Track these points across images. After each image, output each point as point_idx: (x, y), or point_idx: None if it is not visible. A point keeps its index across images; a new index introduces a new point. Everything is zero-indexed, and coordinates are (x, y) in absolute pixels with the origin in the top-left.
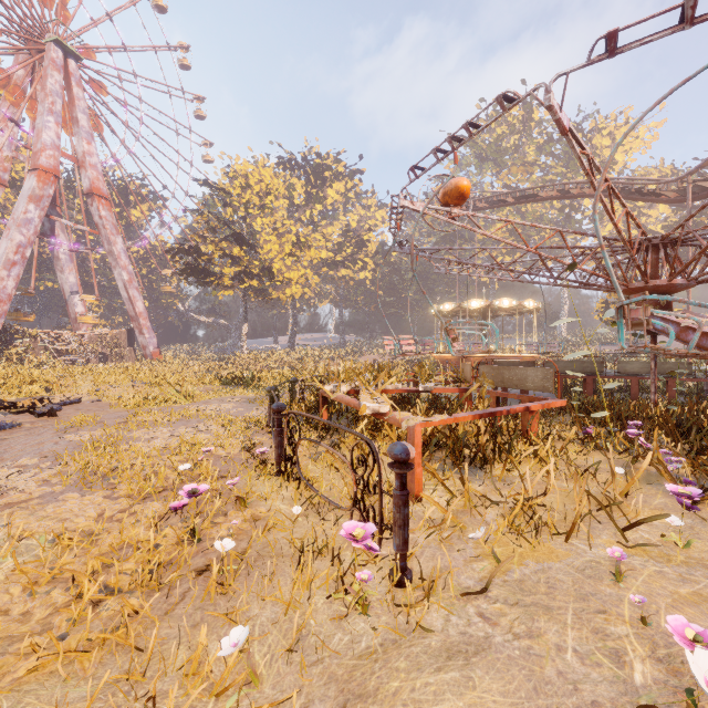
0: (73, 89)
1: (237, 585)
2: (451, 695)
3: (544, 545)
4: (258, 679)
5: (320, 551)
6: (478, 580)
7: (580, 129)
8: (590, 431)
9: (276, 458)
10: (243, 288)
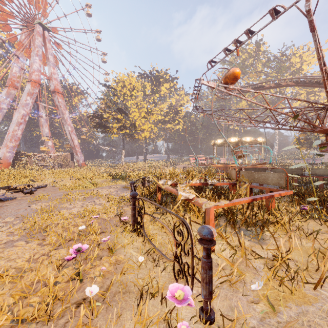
0: (47, 44)
1: (99, 318)
2: None
3: (299, 291)
4: None
5: (153, 295)
6: (259, 319)
7: (284, 54)
8: (305, 208)
9: (132, 222)
10: (122, 133)
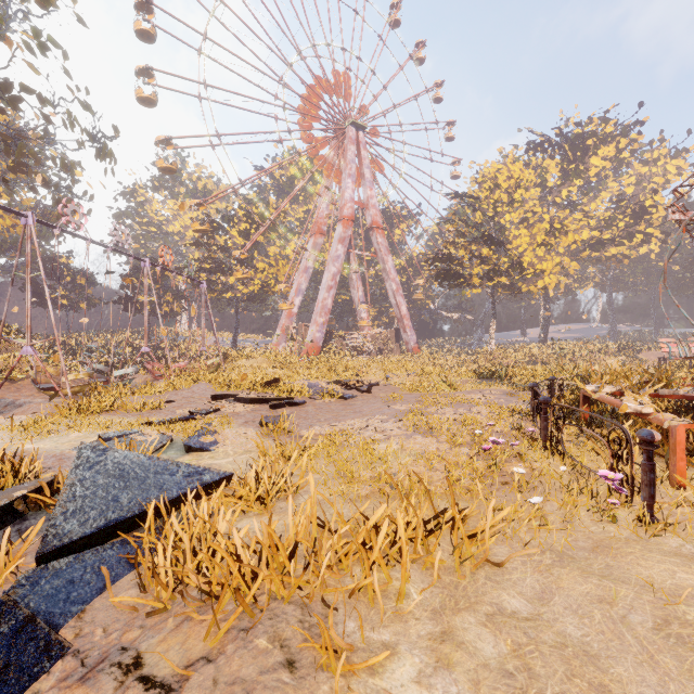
0: (361, 153)
1: (527, 494)
2: (670, 565)
3: None
4: (548, 521)
5: (582, 489)
6: None
7: None
8: None
9: (542, 437)
10: (491, 285)
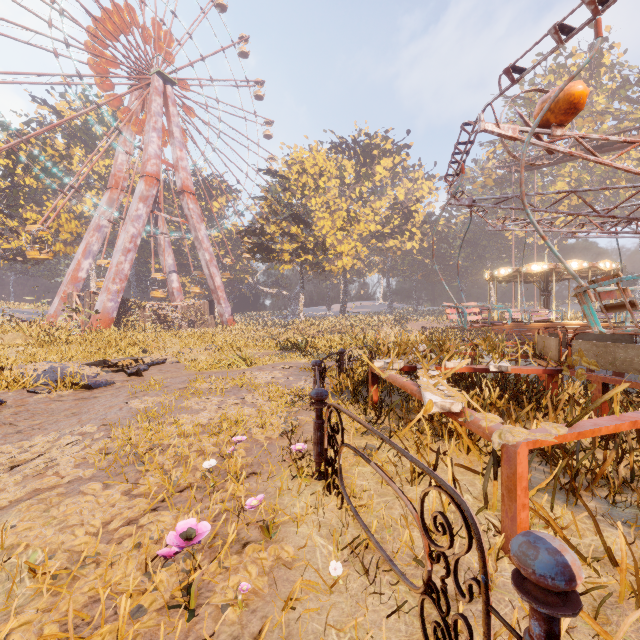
0: (170, 108)
1: None
2: None
3: None
4: None
5: None
6: None
7: None
8: None
9: (315, 457)
10: (300, 262)
